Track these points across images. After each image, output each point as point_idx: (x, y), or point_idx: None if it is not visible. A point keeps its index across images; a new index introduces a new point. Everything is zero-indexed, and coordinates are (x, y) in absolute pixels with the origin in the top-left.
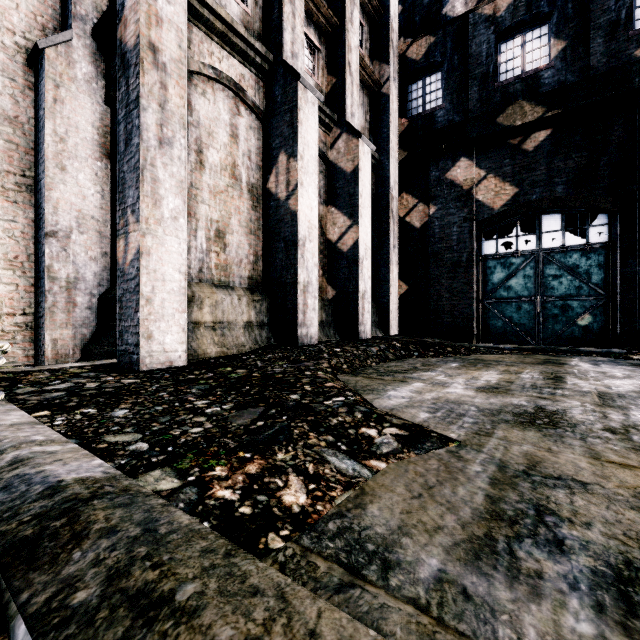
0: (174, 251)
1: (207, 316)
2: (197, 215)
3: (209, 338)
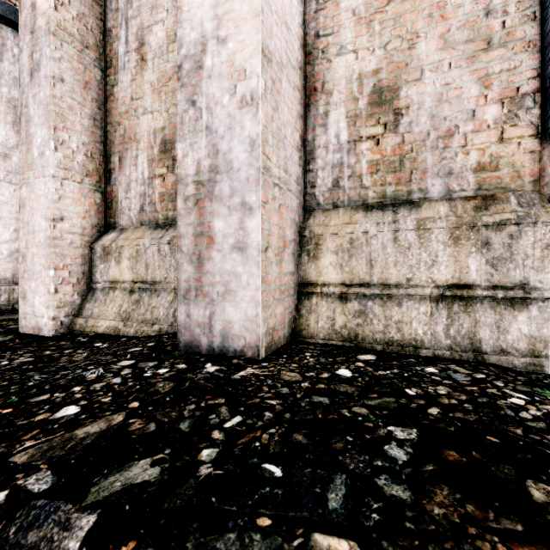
0: (42, 194)
1: (127, 273)
2: (138, 135)
3: (118, 304)
